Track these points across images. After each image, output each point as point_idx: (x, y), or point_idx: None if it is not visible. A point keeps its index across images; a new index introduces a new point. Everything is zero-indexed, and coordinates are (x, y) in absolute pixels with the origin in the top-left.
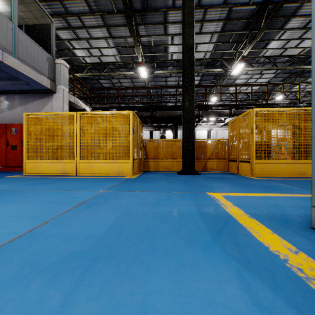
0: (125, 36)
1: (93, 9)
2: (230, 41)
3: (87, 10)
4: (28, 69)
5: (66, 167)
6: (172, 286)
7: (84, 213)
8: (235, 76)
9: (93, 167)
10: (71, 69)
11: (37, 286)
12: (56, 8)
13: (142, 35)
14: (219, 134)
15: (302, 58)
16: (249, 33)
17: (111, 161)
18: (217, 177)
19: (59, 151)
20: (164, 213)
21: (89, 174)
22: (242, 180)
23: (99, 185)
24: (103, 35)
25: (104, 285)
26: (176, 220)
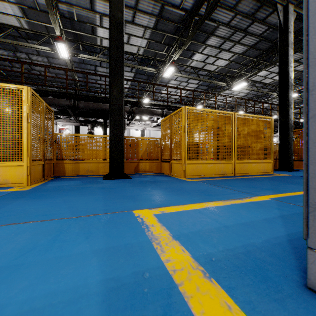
0: None
1: None
2: (162, 41)
3: None
4: None
5: None
6: None
7: None
8: (166, 79)
9: None
10: None
11: None
12: None
13: (60, 1)
14: (152, 135)
15: (217, 75)
16: (179, 38)
17: None
18: (150, 181)
19: None
20: None
21: None
22: (176, 184)
23: None
24: None
25: None
26: None
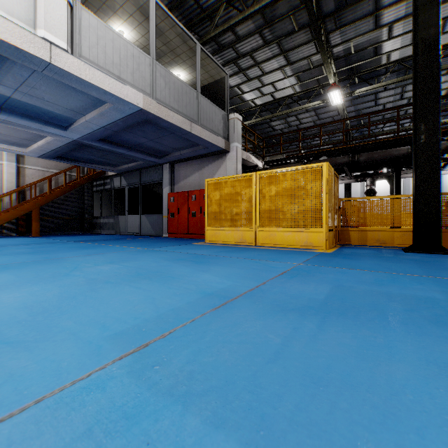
0: (308, 56)
1: (268, 38)
2: None
3: (260, 43)
4: (207, 134)
5: (244, 236)
6: (415, 342)
7: (293, 281)
8: None
9: (274, 237)
10: None
11: (292, 317)
12: (228, 55)
13: (335, 45)
14: None
15: None
16: None
17: (297, 230)
18: None
19: (238, 218)
20: (390, 293)
21: (269, 245)
22: None
23: (289, 258)
24: (278, 65)
25: (346, 328)
26: (411, 302)
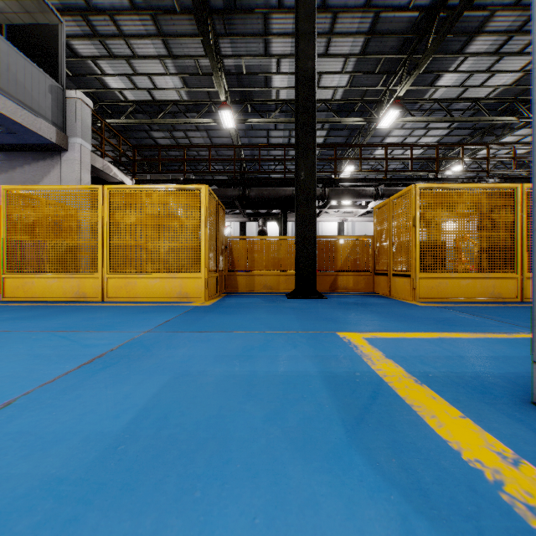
0: (195, 55)
1: (137, 3)
2: (375, 70)
3: (126, 4)
4: (11, 105)
5: (83, 286)
6: None
7: (95, 381)
8: (383, 130)
9: (134, 286)
10: (99, 110)
11: None
12: None
13: (226, 55)
14: (358, 228)
15: (493, 105)
16: (408, 58)
17: (168, 275)
18: (355, 303)
19: (71, 257)
20: (255, 376)
21: (126, 299)
22: (398, 309)
23: (140, 320)
24: (156, 52)
25: None
26: (278, 393)
